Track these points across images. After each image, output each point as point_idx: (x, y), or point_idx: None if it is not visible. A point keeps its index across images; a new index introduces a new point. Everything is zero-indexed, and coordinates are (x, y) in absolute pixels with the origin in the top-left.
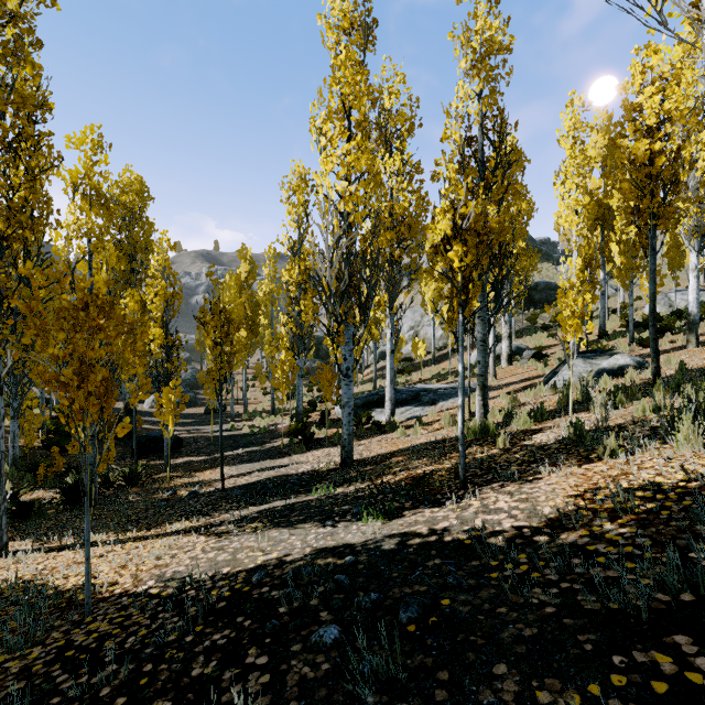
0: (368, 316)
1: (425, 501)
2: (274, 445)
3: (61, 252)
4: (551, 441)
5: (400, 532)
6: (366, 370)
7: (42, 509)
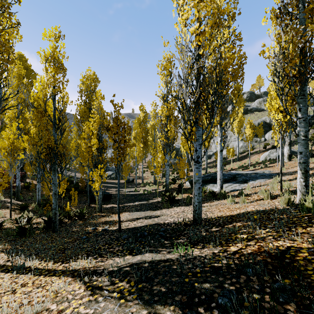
0: (213, 119)
1: None
2: (154, 201)
3: (41, 96)
4: None
5: None
6: None
7: (31, 231)
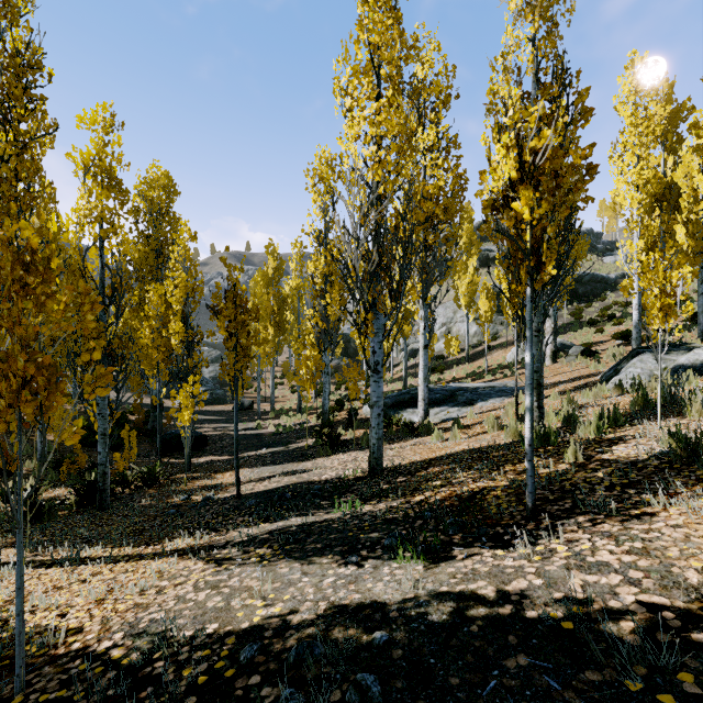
0: (400, 302)
1: (482, 536)
2: (299, 446)
3: (72, 239)
4: (643, 455)
5: (453, 591)
6: (395, 368)
7: (52, 511)
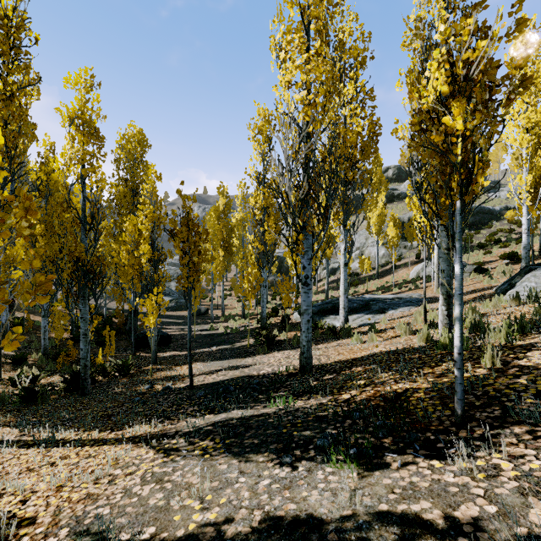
0: (327, 225)
1: (413, 443)
2: (242, 344)
3: (61, 178)
4: None
5: (394, 512)
6: (319, 283)
7: (45, 395)
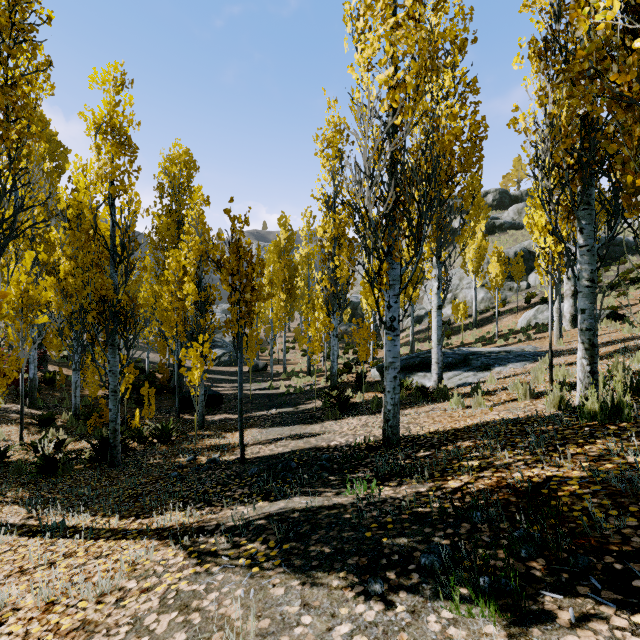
0: (421, 248)
1: (588, 575)
2: (308, 407)
3: (86, 199)
4: None
5: None
6: (401, 334)
7: (67, 465)
